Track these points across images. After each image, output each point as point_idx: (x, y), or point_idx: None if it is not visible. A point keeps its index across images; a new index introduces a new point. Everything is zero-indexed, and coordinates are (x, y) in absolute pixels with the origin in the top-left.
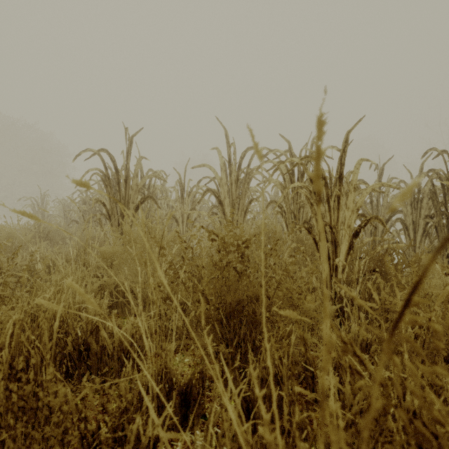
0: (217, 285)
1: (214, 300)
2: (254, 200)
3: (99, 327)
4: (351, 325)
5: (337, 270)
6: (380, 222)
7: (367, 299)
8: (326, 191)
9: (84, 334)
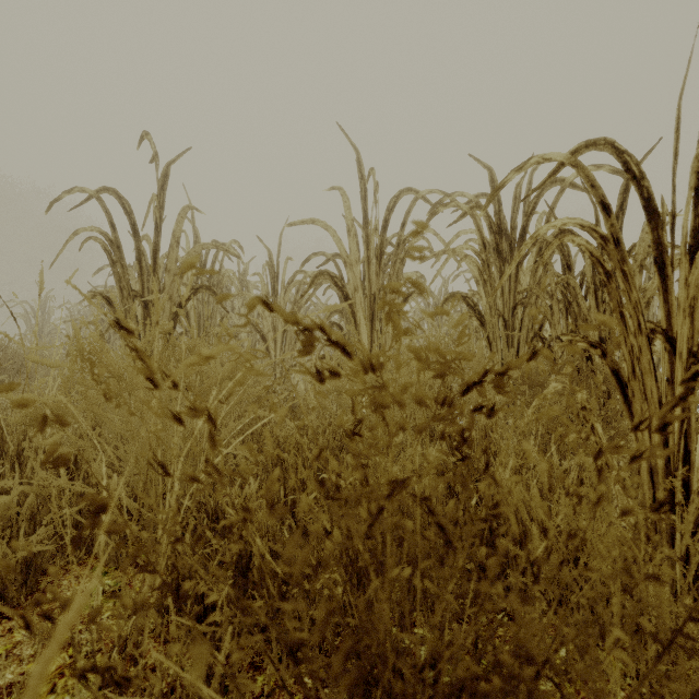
0: (344, 691)
1: None
2: (414, 294)
3: None
4: None
5: (689, 462)
6: None
7: None
8: (654, 234)
9: None
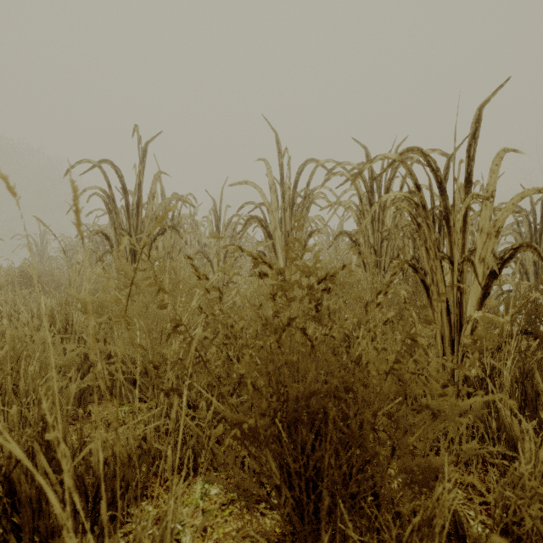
0: (270, 368)
1: (265, 404)
2: (315, 232)
3: (34, 449)
4: (501, 428)
5: (462, 331)
6: (535, 253)
7: (520, 381)
8: (444, 202)
9: (5, 464)
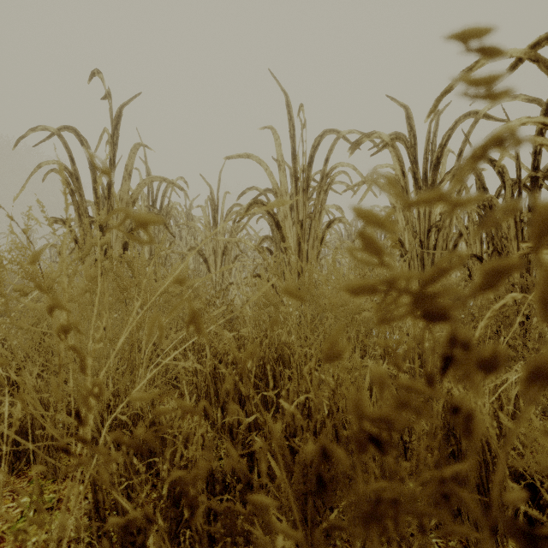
0: None
1: None
2: (335, 221)
3: None
4: None
5: None
6: None
7: None
8: None
9: None
